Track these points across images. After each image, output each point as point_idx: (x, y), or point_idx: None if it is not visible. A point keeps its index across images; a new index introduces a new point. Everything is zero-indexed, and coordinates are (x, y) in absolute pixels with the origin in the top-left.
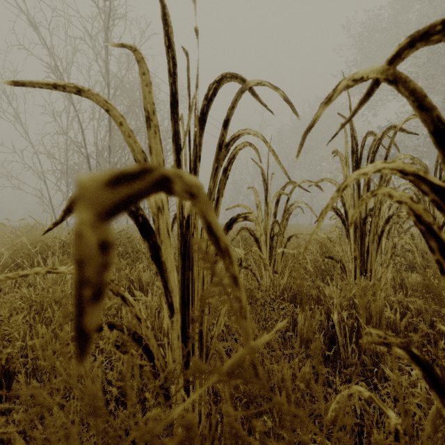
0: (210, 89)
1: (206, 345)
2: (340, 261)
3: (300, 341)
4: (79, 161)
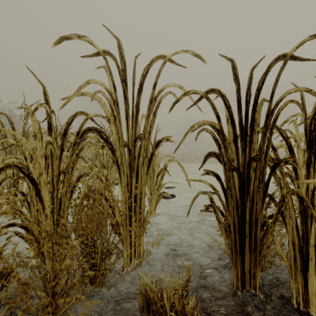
0: None
1: None
2: None
3: None
4: None
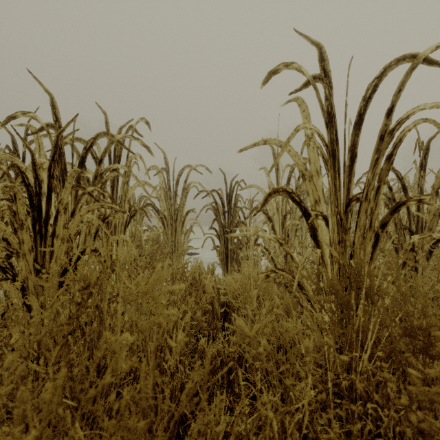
0: None
1: None
2: None
3: None
4: None
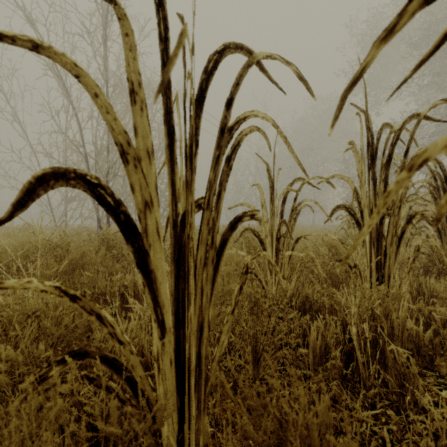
0: (210, 60)
1: (205, 370)
2: (355, 266)
3: (313, 357)
4: (78, 161)
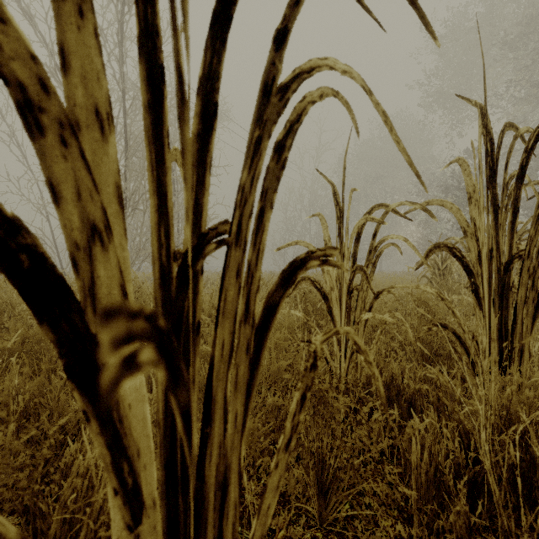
0: None
1: None
2: (473, 336)
3: (416, 490)
4: None
